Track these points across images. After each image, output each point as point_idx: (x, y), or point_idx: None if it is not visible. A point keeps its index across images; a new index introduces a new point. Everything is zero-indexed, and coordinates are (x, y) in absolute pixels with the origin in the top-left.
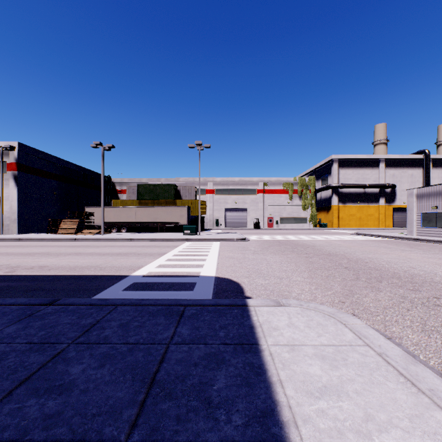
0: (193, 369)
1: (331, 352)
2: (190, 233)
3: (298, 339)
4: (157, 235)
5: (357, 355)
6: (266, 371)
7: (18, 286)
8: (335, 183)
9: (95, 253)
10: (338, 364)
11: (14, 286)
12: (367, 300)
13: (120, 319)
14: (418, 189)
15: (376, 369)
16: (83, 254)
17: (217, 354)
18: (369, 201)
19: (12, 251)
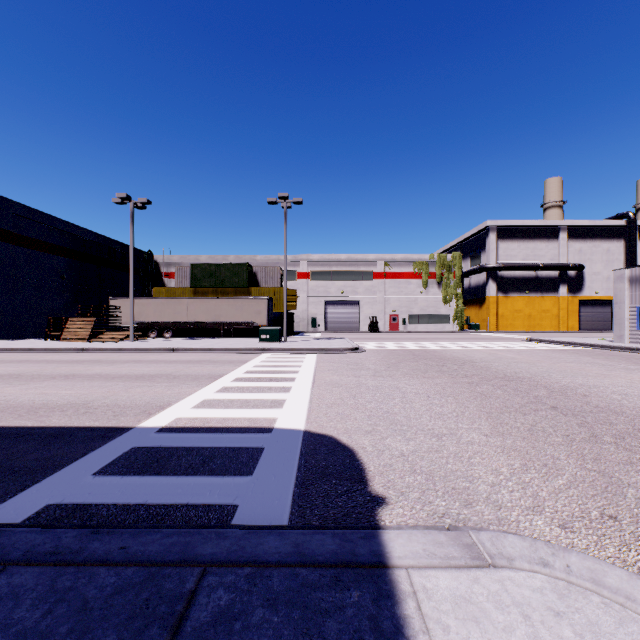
0: None
1: None
2: (271, 339)
3: None
4: (217, 342)
5: None
6: None
7: None
8: (492, 262)
9: (101, 374)
10: None
11: None
12: None
13: None
14: (633, 269)
15: None
16: (77, 377)
17: None
18: (544, 290)
19: None
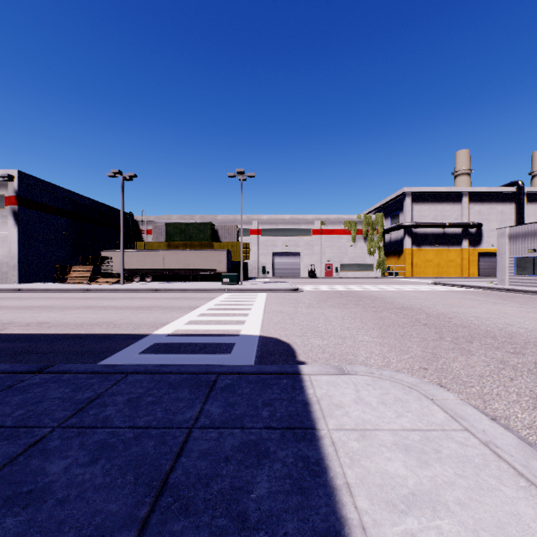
0: (223, 467)
1: (417, 440)
2: (230, 283)
3: (369, 421)
4: (189, 284)
5: (454, 444)
6: (326, 469)
7: (5, 347)
8: (408, 221)
9: (110, 306)
10: (429, 458)
11: (1, 347)
12: (456, 365)
13: (129, 392)
14: (512, 228)
15: (483, 467)
16: (95, 308)
17: (258, 443)
18: (450, 243)
19: (6, 304)
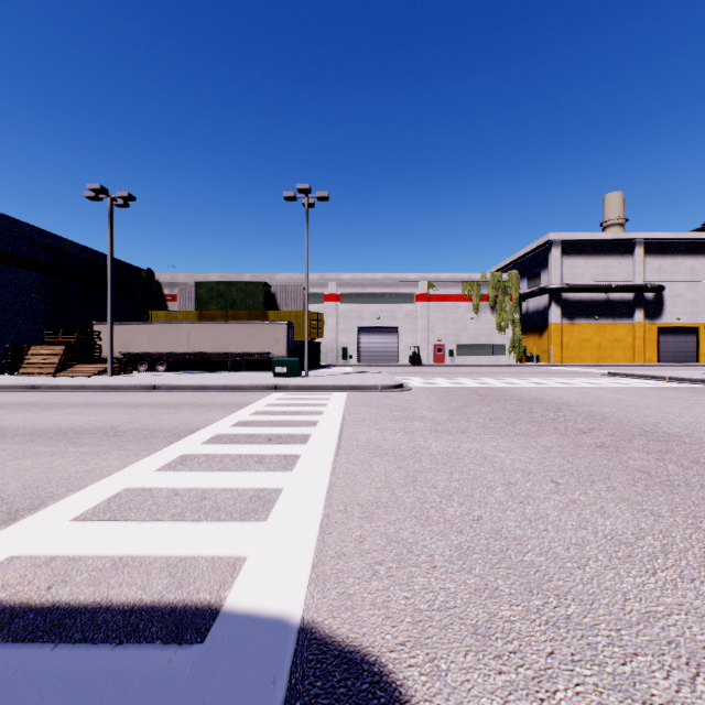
0: None
1: None
2: (288, 374)
3: None
4: (220, 376)
5: None
6: None
7: None
8: (555, 283)
9: (4, 428)
10: None
11: None
12: None
13: None
14: None
15: None
16: None
17: None
18: (616, 315)
19: None
